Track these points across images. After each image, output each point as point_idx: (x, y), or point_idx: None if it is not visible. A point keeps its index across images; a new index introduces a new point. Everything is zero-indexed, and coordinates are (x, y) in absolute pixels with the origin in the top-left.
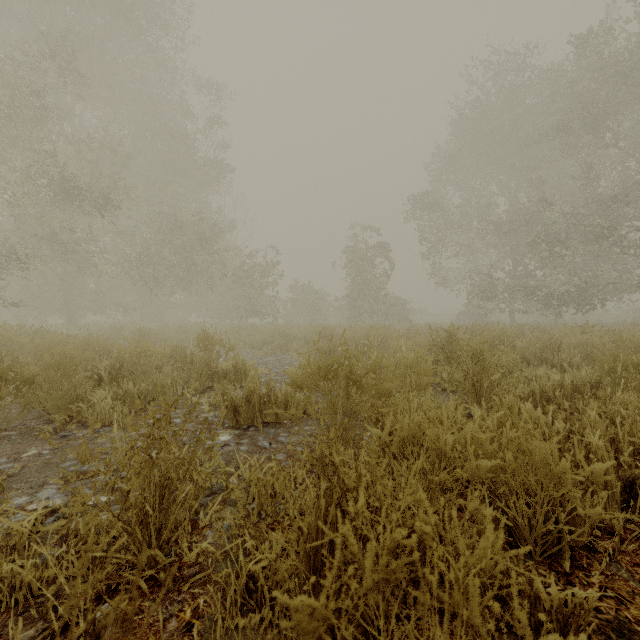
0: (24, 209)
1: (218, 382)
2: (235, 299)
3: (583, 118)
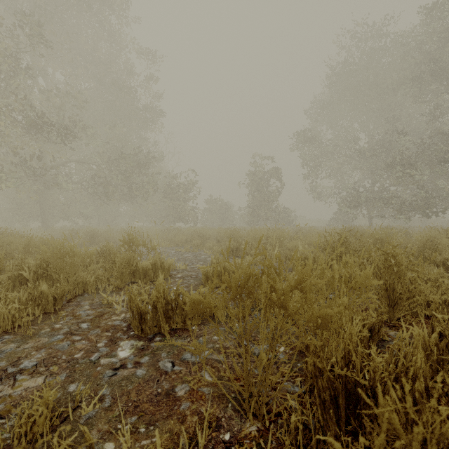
0: (4, 140)
1: (139, 278)
2: (166, 209)
3: (430, 69)
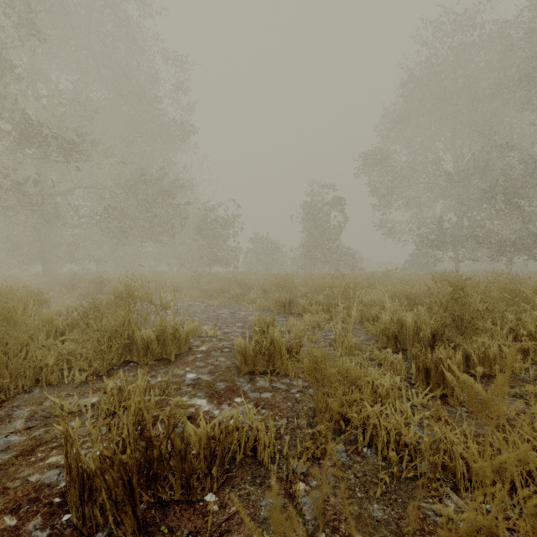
0: None
1: (137, 356)
2: (199, 249)
3: None
